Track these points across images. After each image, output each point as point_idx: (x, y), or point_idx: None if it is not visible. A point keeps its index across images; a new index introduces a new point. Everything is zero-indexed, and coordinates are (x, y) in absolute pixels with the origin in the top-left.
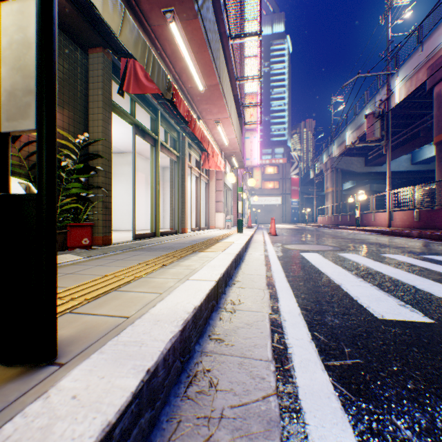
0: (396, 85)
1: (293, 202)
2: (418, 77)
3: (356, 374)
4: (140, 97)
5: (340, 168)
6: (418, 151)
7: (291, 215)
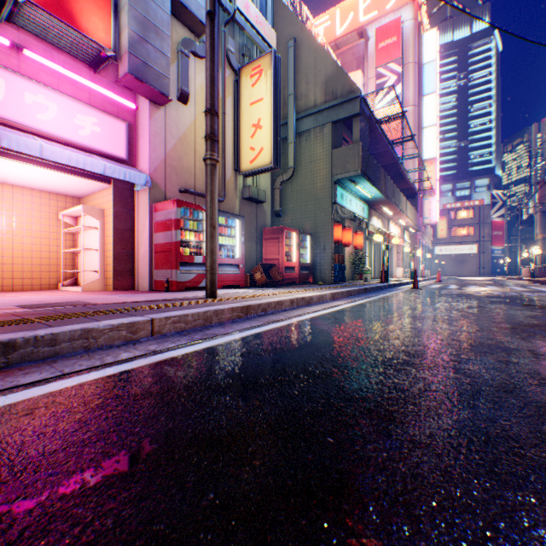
0: None
1: (495, 250)
2: None
3: None
4: None
5: None
6: None
7: (492, 266)
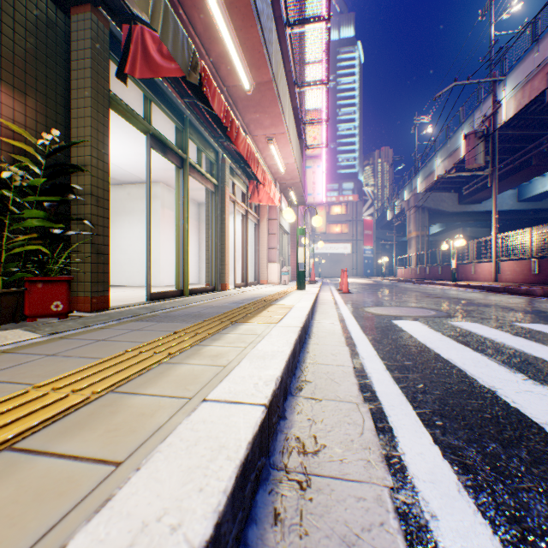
0: (506, 95)
1: (366, 249)
2: (534, 85)
3: None
4: (158, 95)
5: (426, 206)
6: (526, 185)
7: (364, 267)
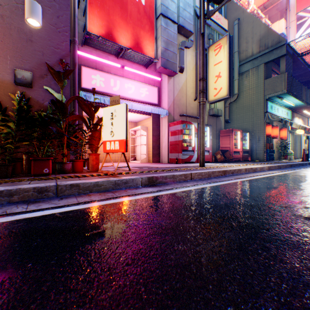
0: None
1: None
2: None
3: None
4: None
5: None
6: None
7: None
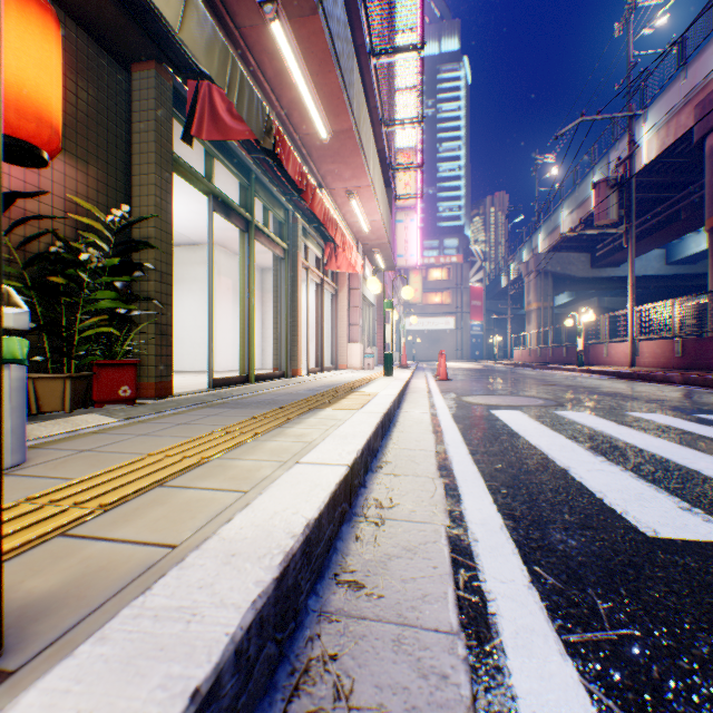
0: (643, 135)
1: (474, 325)
2: (680, 120)
3: (631, 665)
4: (222, 149)
5: (550, 270)
6: (677, 243)
7: (471, 348)
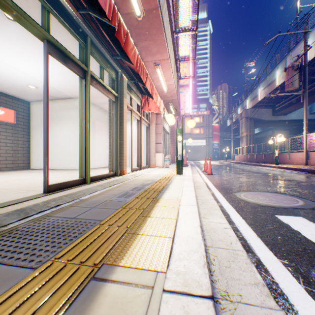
0: None
1: (215, 143)
2: None
3: None
4: (57, 8)
5: (252, 117)
6: None
7: (213, 154)
